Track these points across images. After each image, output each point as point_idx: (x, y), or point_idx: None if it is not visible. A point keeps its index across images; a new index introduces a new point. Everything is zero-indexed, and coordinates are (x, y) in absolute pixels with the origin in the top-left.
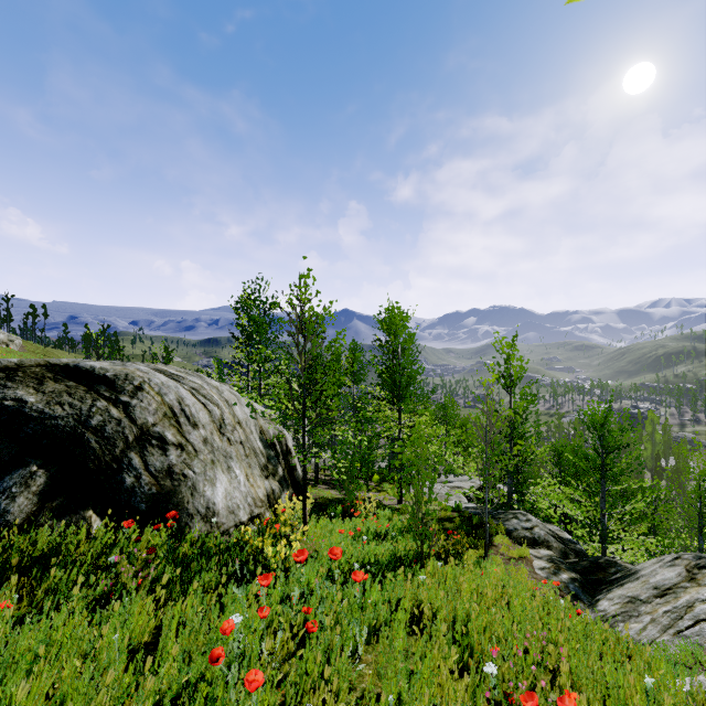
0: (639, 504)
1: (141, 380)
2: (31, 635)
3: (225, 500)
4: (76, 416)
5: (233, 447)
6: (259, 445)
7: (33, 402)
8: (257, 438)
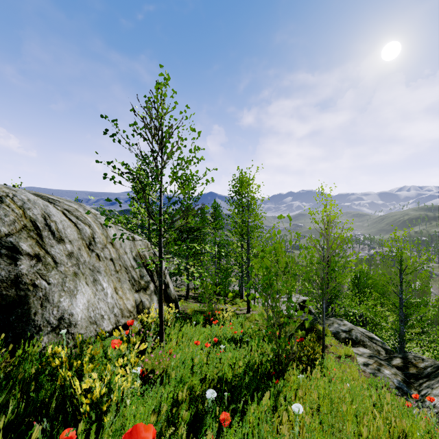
0: (430, 312)
1: (4, 194)
2: None
3: (86, 311)
4: None
5: (102, 262)
6: (133, 264)
7: None
8: (131, 258)
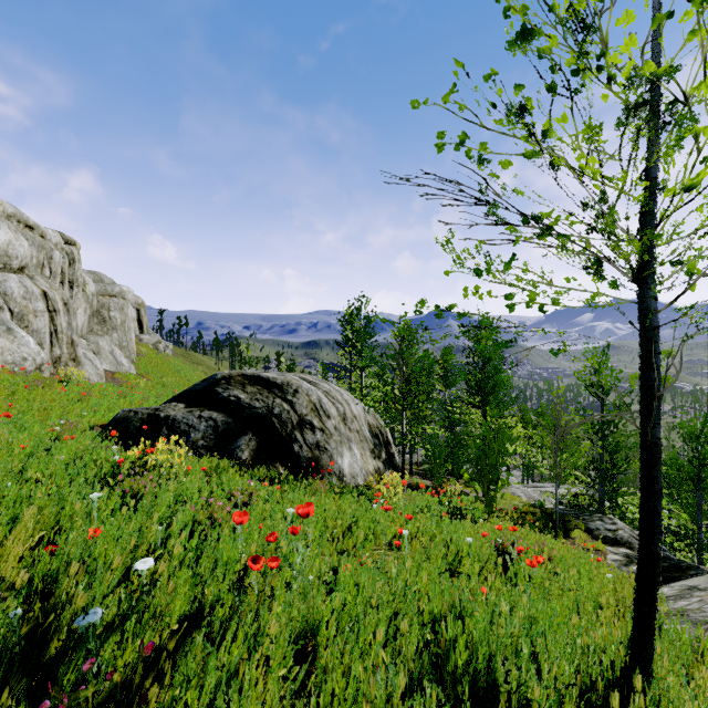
0: None
1: (296, 385)
2: (294, 497)
3: (349, 468)
4: (266, 407)
5: (352, 434)
6: (368, 434)
7: (244, 398)
8: (366, 429)
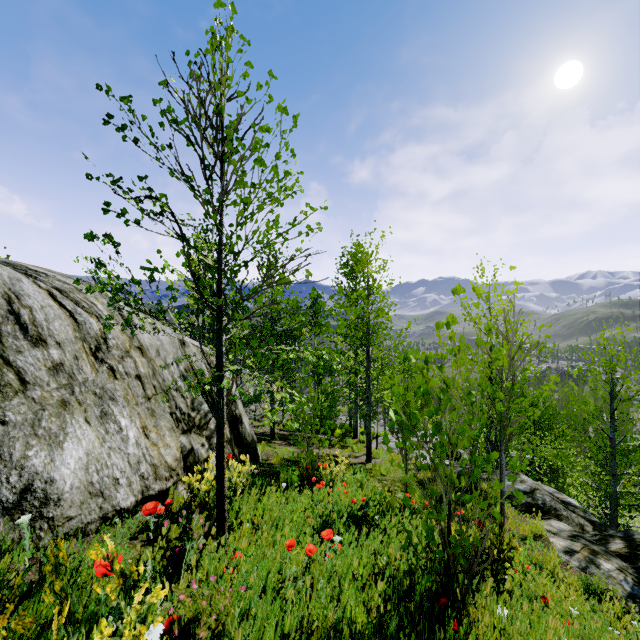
0: None
1: None
2: None
3: (84, 472)
4: None
5: (119, 382)
6: (180, 385)
7: None
8: (177, 376)
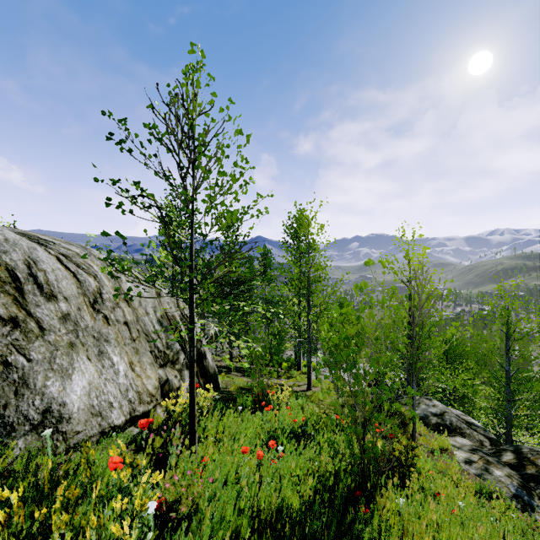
0: None
1: None
2: None
3: (87, 397)
4: None
5: (112, 327)
6: (157, 328)
7: None
8: (155, 321)
